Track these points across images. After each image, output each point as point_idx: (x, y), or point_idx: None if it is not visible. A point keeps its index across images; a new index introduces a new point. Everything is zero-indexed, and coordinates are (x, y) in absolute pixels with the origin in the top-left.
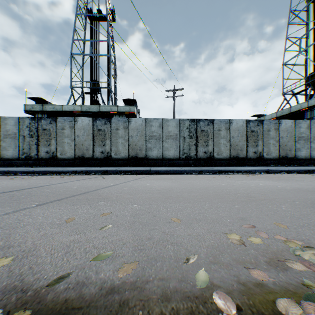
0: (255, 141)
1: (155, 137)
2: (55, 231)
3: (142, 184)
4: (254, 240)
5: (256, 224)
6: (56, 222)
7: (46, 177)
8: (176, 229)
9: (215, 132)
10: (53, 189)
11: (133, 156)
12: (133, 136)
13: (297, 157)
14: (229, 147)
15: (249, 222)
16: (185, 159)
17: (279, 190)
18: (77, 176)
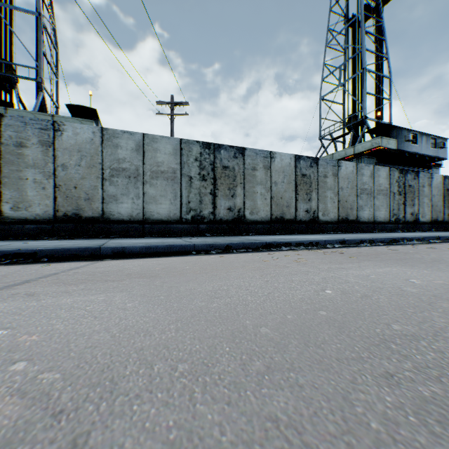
0: (307, 191)
1: (126, 173)
2: None
3: None
4: None
5: None
6: None
7: None
8: None
9: (247, 171)
10: None
11: (68, 213)
12: (68, 166)
13: (360, 220)
14: (269, 200)
15: None
16: (193, 221)
17: None
18: None
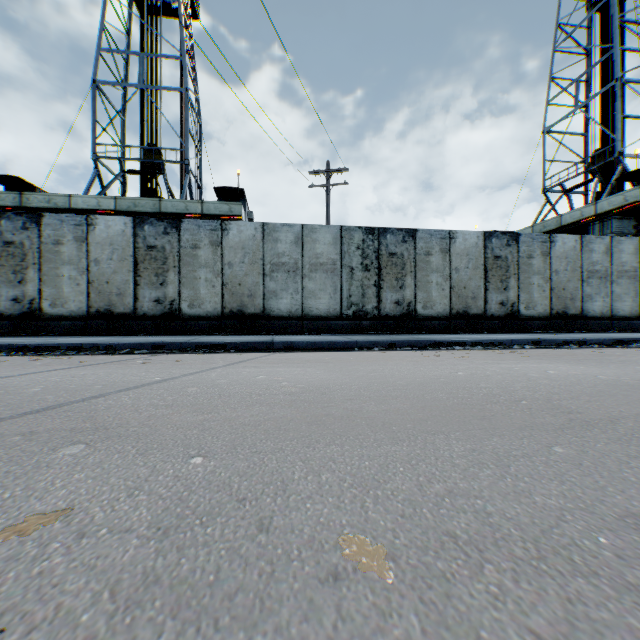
0: (502, 278)
1: (285, 267)
2: None
3: (247, 376)
4: None
5: None
6: None
7: None
8: None
9: (419, 257)
10: None
11: (233, 310)
12: (233, 264)
13: (586, 314)
14: (448, 291)
15: None
16: (354, 317)
17: (617, 387)
18: (77, 357)
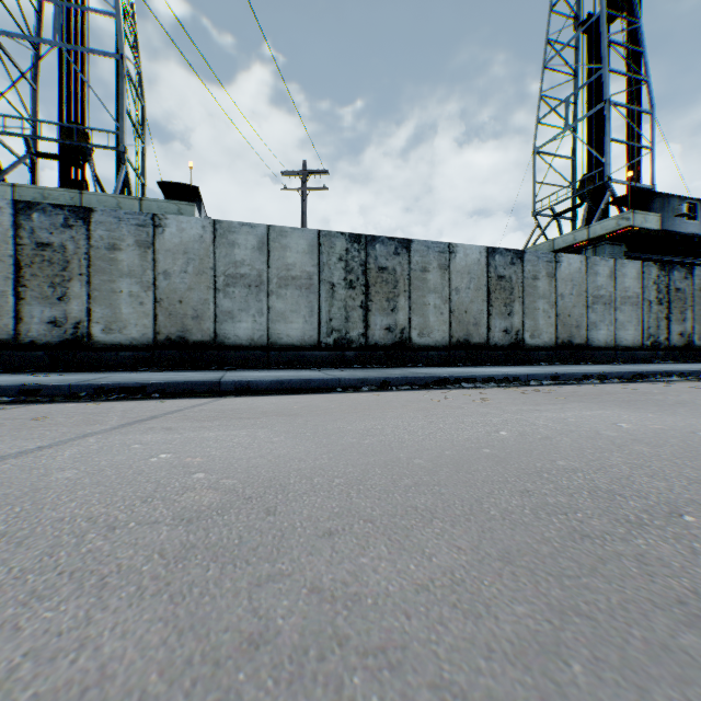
0: (506, 301)
1: (245, 280)
2: None
3: (133, 456)
4: None
5: None
6: None
7: None
8: None
9: (414, 274)
10: None
11: (171, 336)
12: (171, 273)
13: (591, 344)
14: (447, 316)
15: None
16: (336, 346)
17: None
18: None
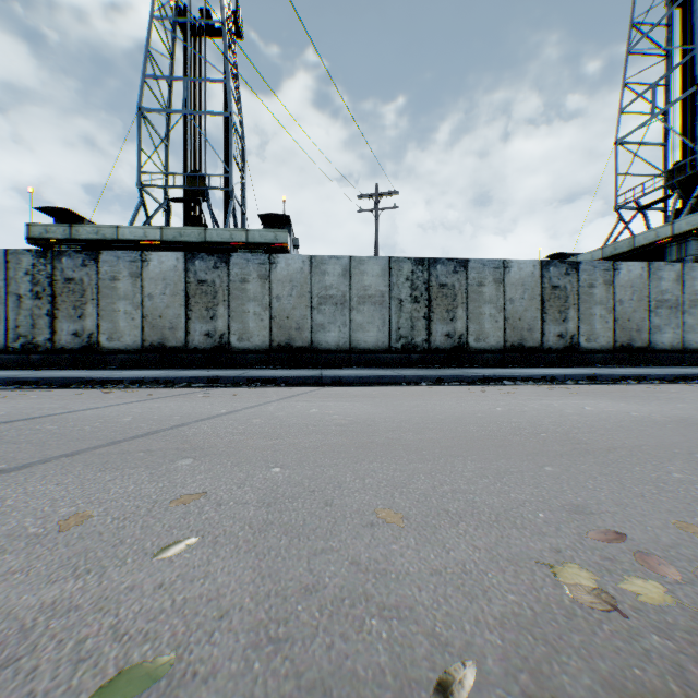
0: (560, 309)
1: (333, 300)
2: (10, 565)
3: (301, 409)
4: (642, 590)
5: (624, 526)
6: (28, 528)
7: (64, 395)
8: (394, 548)
9: (471, 288)
10: (68, 424)
11: (281, 343)
12: (281, 297)
13: (654, 347)
14: (502, 323)
15: (601, 522)
16: (403, 350)
17: (640, 423)
18: (142, 391)
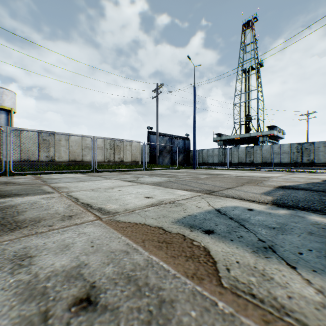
0: None
1: (275, 153)
2: None
3: None
4: None
5: None
6: None
7: None
8: None
9: (314, 148)
10: None
11: (264, 162)
12: (264, 153)
13: None
14: (325, 157)
15: None
16: (294, 163)
17: None
18: None
